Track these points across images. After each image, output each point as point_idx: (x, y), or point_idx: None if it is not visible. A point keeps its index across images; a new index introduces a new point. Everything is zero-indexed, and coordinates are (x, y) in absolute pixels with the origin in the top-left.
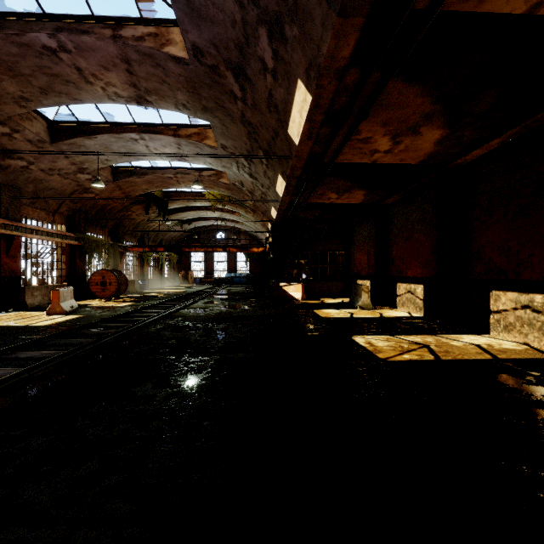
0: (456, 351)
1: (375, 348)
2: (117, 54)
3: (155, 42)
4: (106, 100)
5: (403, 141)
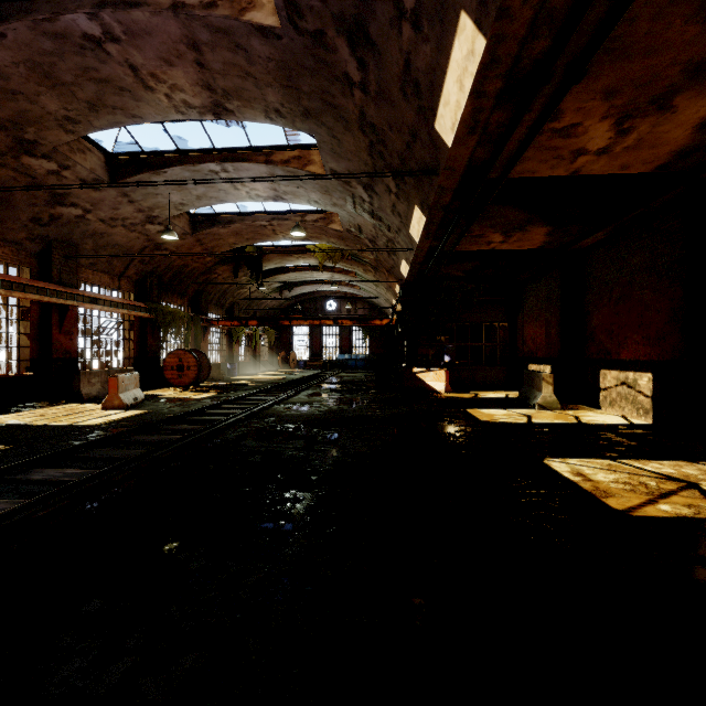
0: None
1: (594, 485)
2: (181, 36)
3: (231, 7)
4: (174, 115)
5: (635, 128)
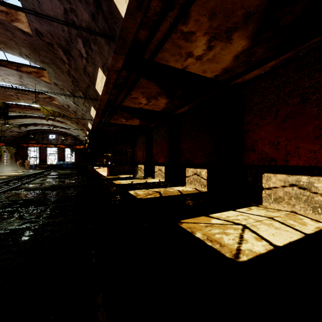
0: (169, 193)
1: (137, 194)
2: None
3: (6, 17)
4: None
5: (152, 101)
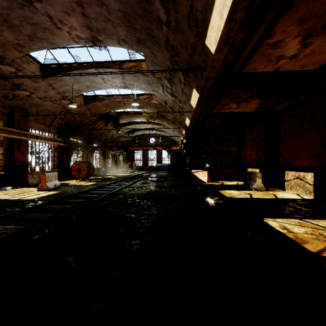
0: None
1: (295, 235)
2: None
3: None
4: (72, 43)
5: (312, 43)
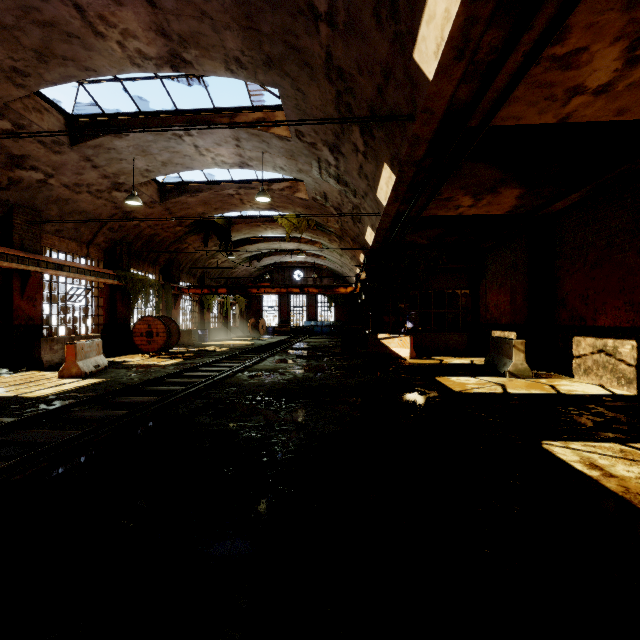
0: None
1: (622, 483)
2: None
3: None
4: (129, 68)
5: None
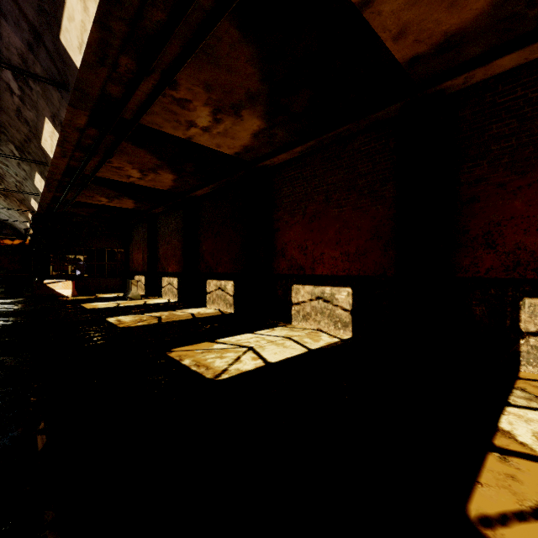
0: (176, 317)
1: (120, 322)
2: None
3: None
4: None
5: (149, 175)
